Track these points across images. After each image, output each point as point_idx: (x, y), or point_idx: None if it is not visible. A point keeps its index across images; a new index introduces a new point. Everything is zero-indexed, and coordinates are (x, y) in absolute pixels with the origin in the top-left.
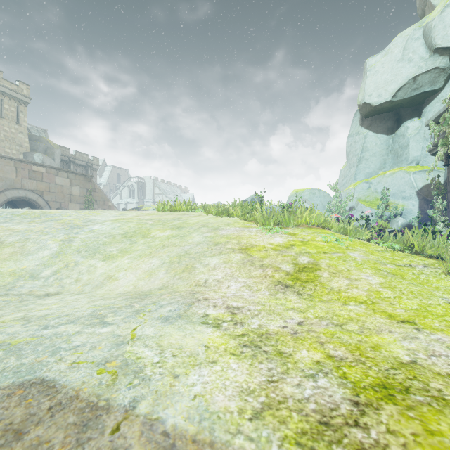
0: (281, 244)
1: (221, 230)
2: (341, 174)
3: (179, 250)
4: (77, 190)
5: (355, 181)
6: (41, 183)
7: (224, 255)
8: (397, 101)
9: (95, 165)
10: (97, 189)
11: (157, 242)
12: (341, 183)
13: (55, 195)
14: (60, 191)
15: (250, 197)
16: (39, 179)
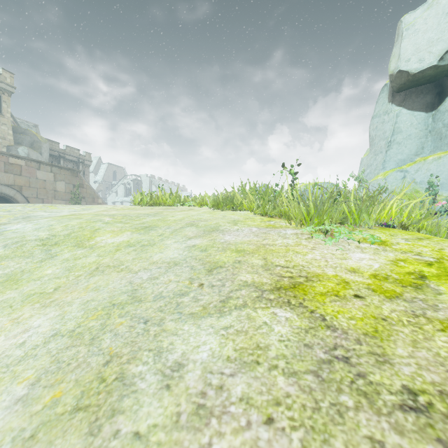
0: (384, 272)
1: (222, 232)
2: (362, 164)
3: (120, 285)
4: (62, 186)
5: (383, 170)
6: (19, 178)
7: (236, 315)
8: (444, 66)
9: (87, 161)
10: (85, 185)
11: (90, 259)
12: (363, 174)
13: (37, 190)
14: (42, 186)
15: (258, 187)
16: (17, 173)
